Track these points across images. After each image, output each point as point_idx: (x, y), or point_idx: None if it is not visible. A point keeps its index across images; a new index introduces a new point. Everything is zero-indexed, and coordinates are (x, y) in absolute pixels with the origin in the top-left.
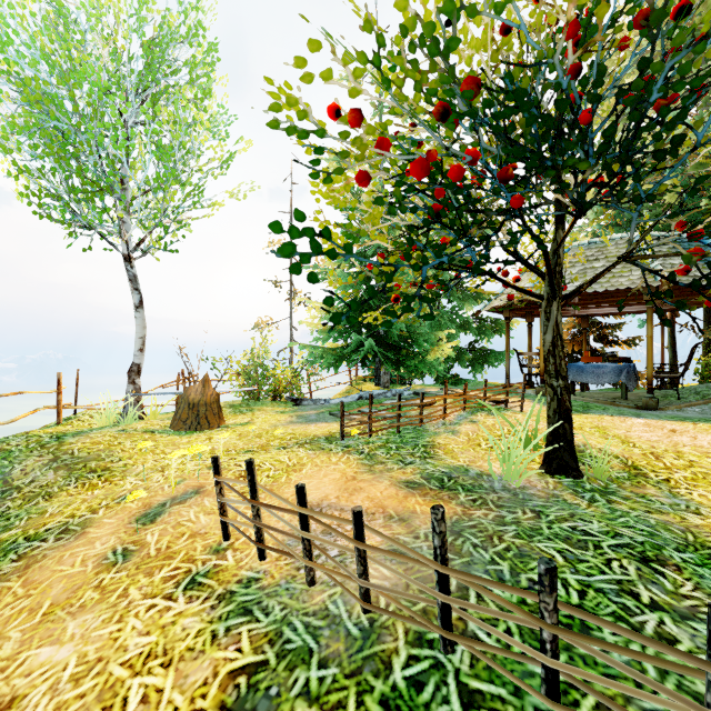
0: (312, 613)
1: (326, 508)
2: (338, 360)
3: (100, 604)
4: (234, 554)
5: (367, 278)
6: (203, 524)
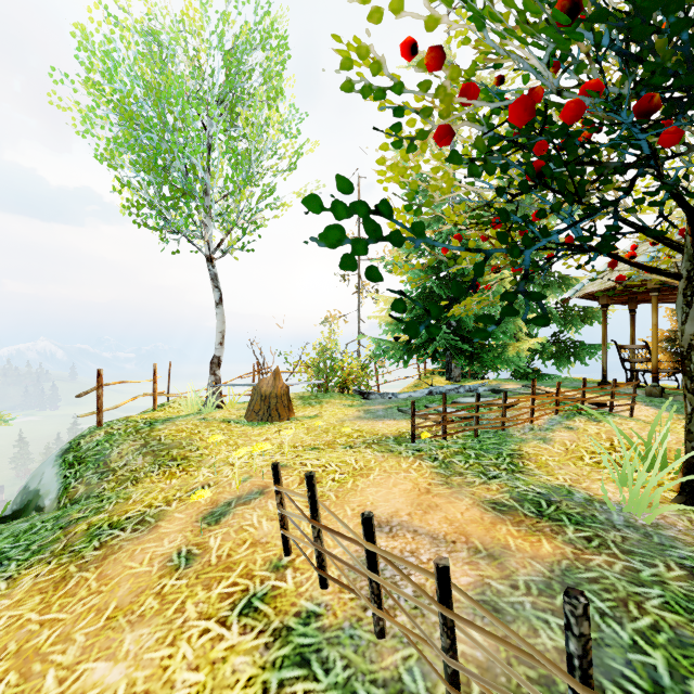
0: (382, 683)
1: (396, 527)
2: (406, 353)
3: (157, 617)
4: (294, 575)
5: (437, 267)
6: (265, 532)
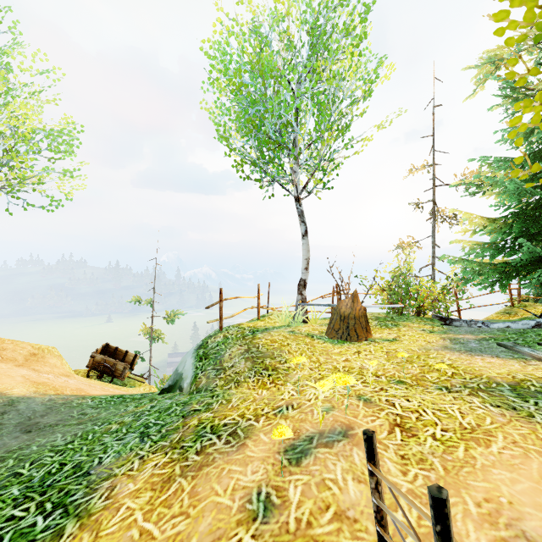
0: None
1: None
2: (499, 278)
3: None
4: None
5: None
6: (352, 499)
